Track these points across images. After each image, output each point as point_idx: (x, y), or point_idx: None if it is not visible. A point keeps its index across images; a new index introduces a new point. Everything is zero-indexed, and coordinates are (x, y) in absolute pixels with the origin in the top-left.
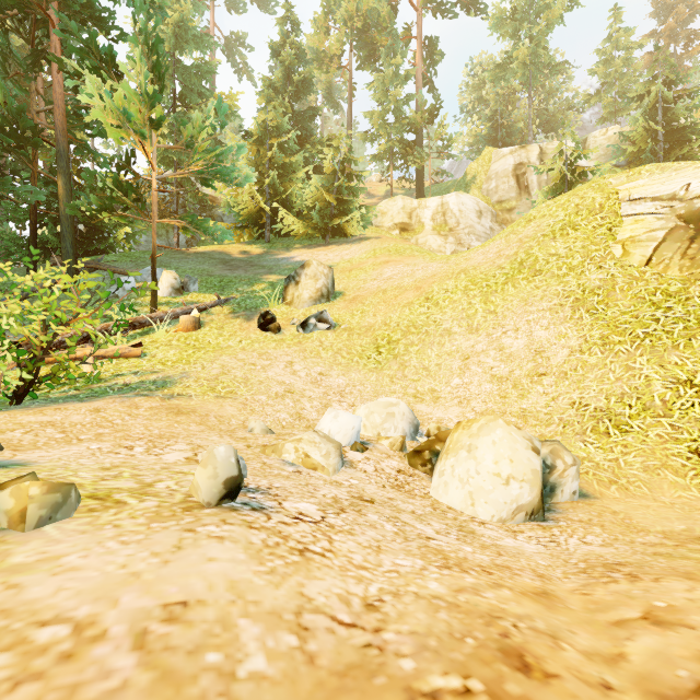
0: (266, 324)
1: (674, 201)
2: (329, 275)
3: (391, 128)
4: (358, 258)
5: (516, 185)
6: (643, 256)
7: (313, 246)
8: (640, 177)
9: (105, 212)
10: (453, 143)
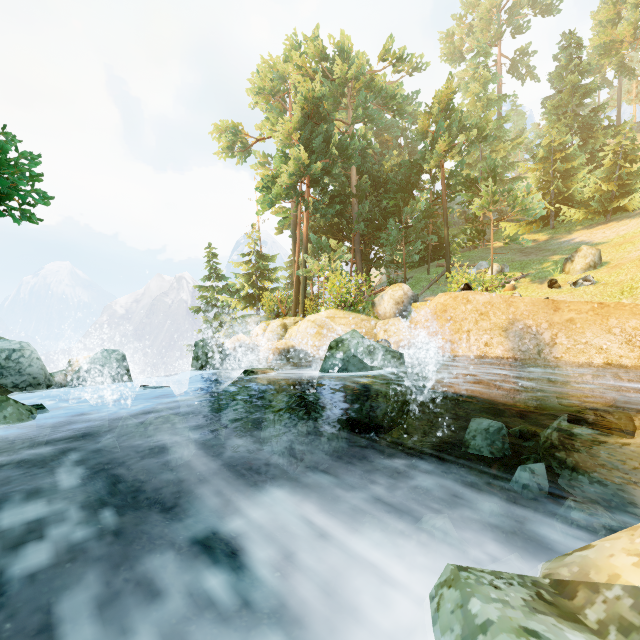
0: (551, 285)
1: None
2: (596, 253)
3: None
4: (631, 233)
5: None
6: None
7: (592, 226)
8: None
9: (470, 243)
10: None
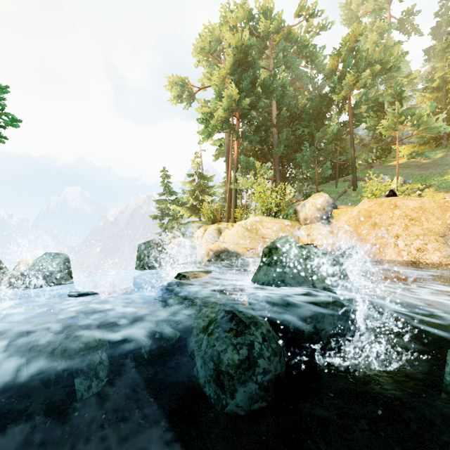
0: None
1: None
2: None
3: None
4: None
5: None
6: None
7: None
8: None
9: (376, 160)
10: None
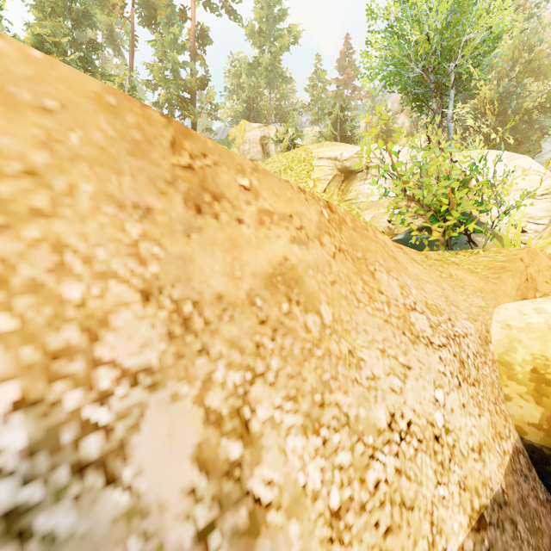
0: None
1: (336, 161)
2: None
3: (170, 83)
4: None
5: (262, 150)
6: (323, 188)
7: None
8: (323, 147)
9: None
10: (219, 112)
